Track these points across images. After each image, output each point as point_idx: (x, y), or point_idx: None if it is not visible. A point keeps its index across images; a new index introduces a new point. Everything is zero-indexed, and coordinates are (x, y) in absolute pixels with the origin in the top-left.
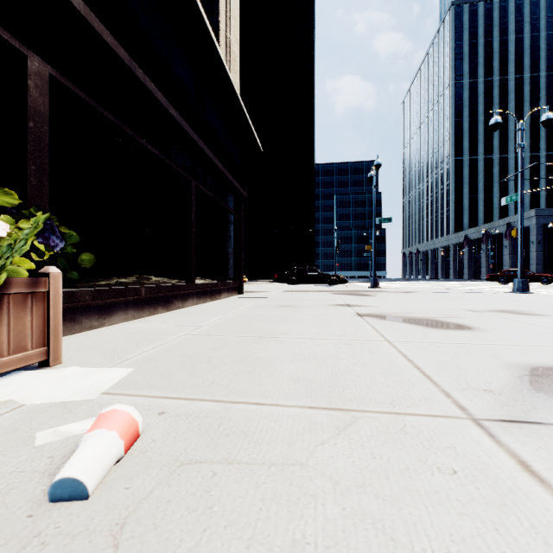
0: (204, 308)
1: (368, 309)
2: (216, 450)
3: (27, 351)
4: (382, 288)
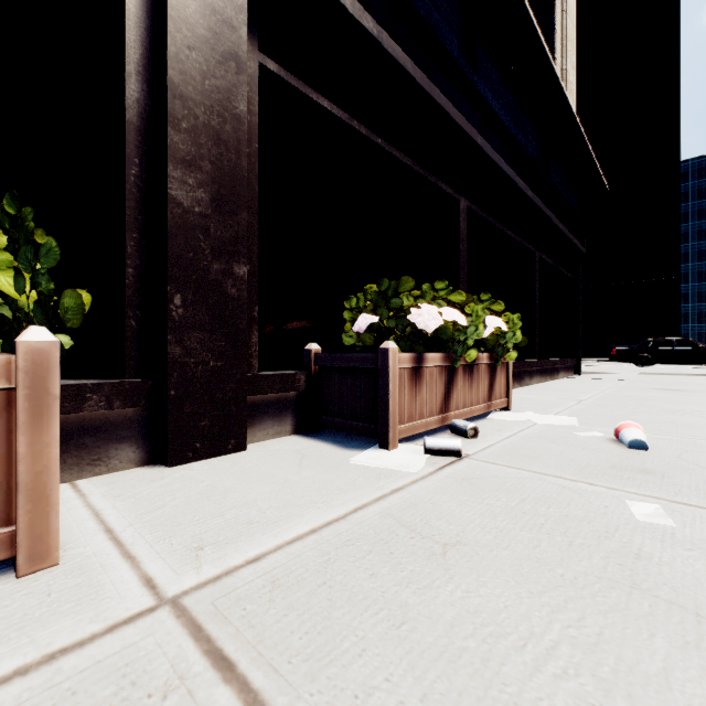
0: (553, 386)
1: None
2: (705, 450)
3: (501, 399)
4: None
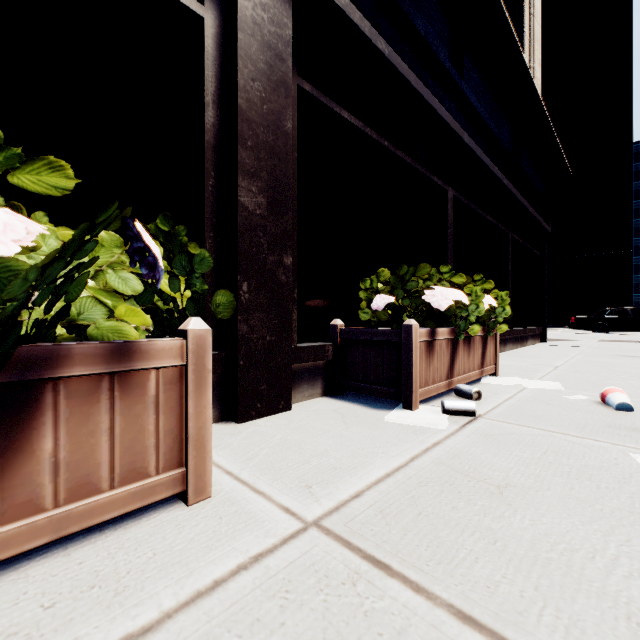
0: (525, 352)
1: None
2: None
3: (491, 365)
4: None
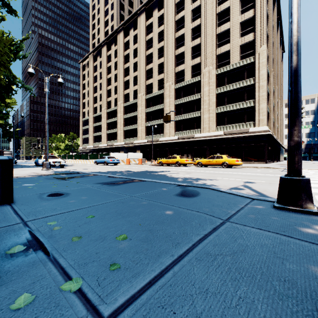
0: None
1: None
2: None
3: None
4: None
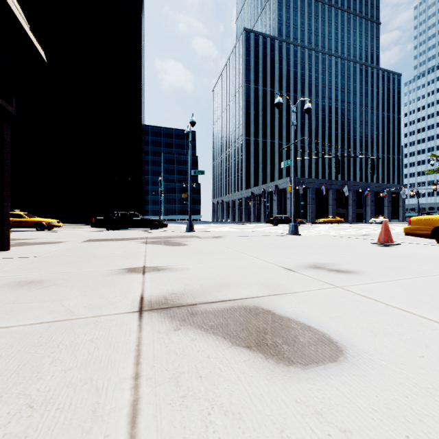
0: None
1: (167, 280)
2: None
3: None
4: (196, 231)
